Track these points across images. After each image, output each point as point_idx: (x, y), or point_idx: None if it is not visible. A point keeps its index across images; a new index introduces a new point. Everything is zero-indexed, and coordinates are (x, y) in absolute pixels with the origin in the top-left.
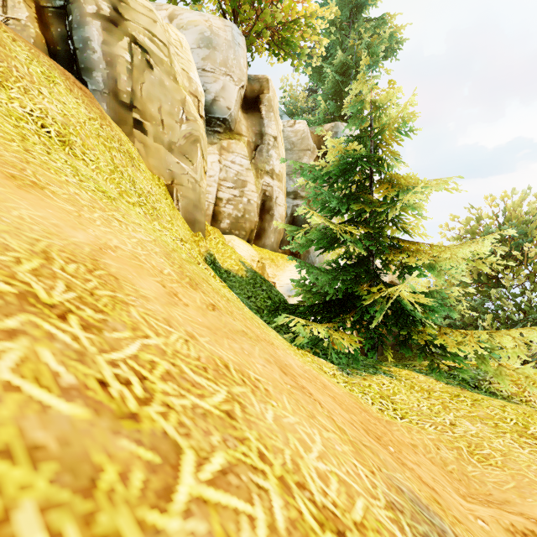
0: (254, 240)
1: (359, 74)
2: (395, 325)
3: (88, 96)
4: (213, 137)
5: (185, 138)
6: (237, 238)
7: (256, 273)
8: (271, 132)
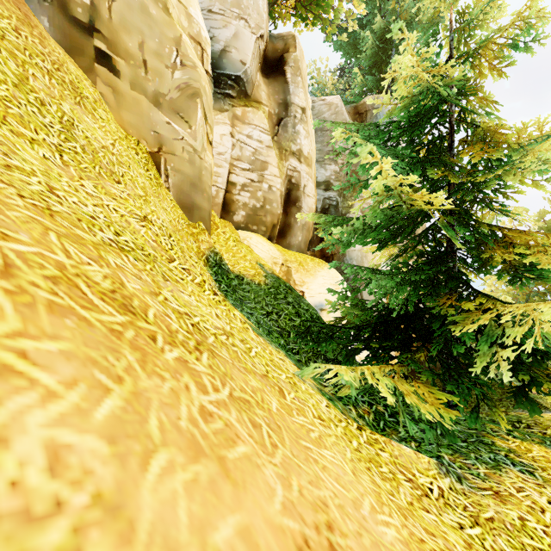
0: (277, 238)
1: (404, 38)
2: None
3: None
4: (223, 102)
5: (178, 89)
6: (255, 235)
7: (279, 280)
8: (298, 102)
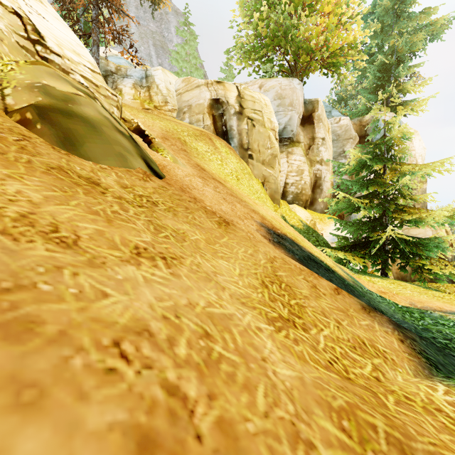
0: (308, 206)
1: (398, 69)
2: (396, 257)
3: (233, 150)
4: (283, 148)
5: (269, 156)
6: (297, 206)
7: (309, 227)
8: (320, 136)
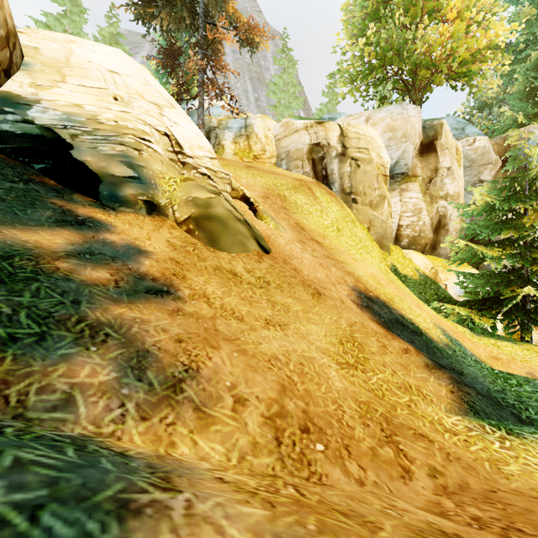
0: (429, 251)
1: None
2: None
3: (334, 196)
4: (395, 185)
5: (377, 198)
6: (414, 252)
7: (427, 278)
8: (444, 166)
